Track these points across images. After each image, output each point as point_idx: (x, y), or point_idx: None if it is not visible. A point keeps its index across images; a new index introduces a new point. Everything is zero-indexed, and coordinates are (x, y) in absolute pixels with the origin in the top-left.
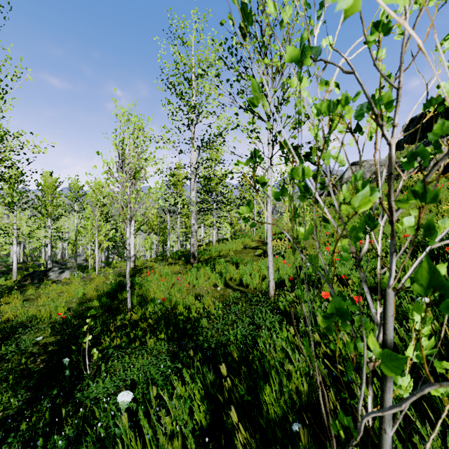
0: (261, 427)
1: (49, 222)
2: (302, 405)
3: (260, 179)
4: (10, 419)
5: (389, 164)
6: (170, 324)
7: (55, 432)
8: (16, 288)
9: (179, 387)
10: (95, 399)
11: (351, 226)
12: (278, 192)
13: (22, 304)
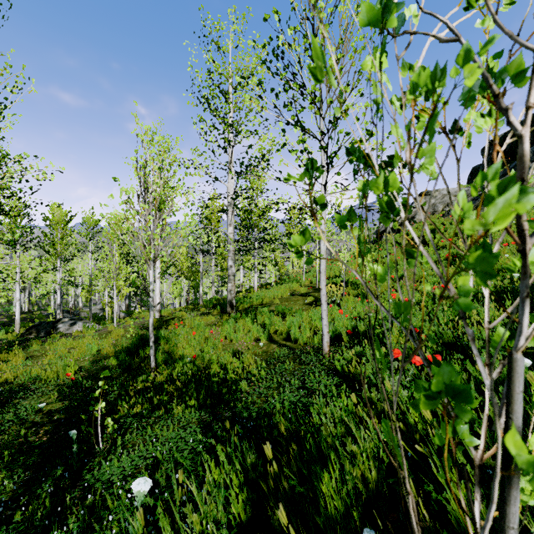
0: (317, 526)
1: (58, 264)
2: (369, 497)
3: (319, 199)
4: (2, 506)
5: (518, 166)
6: (202, 387)
7: (55, 526)
8: (18, 343)
9: (212, 470)
10: (108, 482)
11: (476, 255)
12: (343, 217)
13: (25, 363)
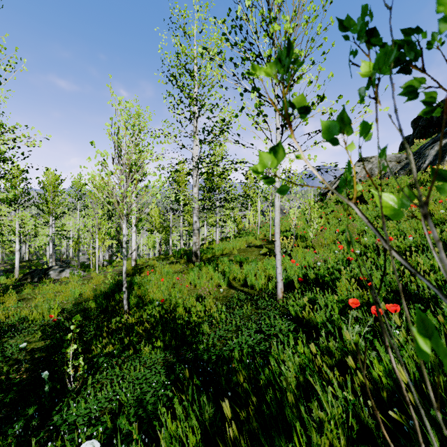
0: None
1: (51, 220)
2: None
3: (297, 101)
4: None
5: None
6: (167, 329)
7: None
8: (14, 287)
9: (169, 423)
10: (74, 423)
11: None
12: (332, 126)
13: (17, 305)
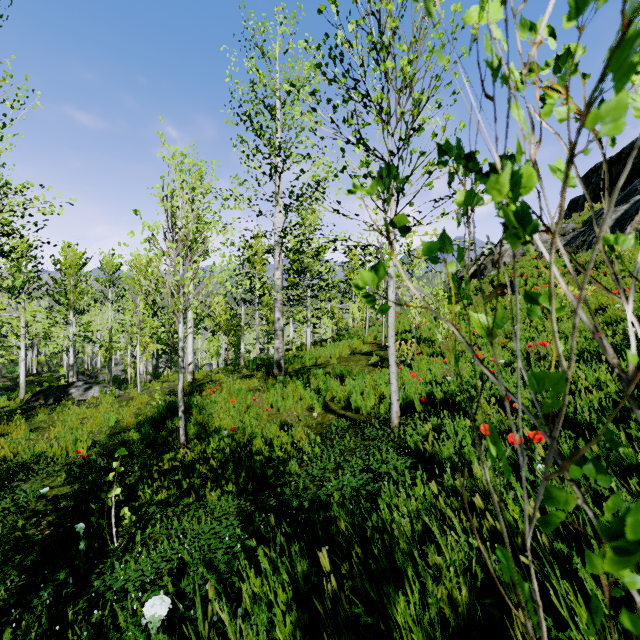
0: None
1: (71, 316)
2: (458, 624)
3: (398, 220)
4: None
5: None
6: (241, 468)
7: None
8: (21, 412)
9: (252, 581)
10: (123, 590)
11: None
12: (433, 246)
13: (28, 436)
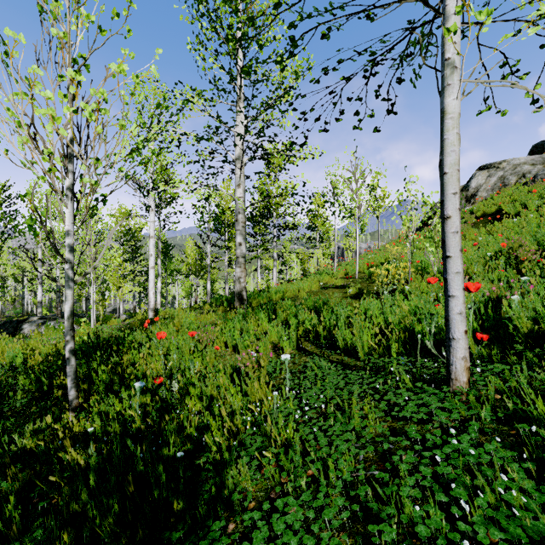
0: None
1: (39, 254)
2: None
3: None
4: None
5: None
6: (111, 492)
7: None
8: None
9: None
10: None
11: None
12: None
13: None
